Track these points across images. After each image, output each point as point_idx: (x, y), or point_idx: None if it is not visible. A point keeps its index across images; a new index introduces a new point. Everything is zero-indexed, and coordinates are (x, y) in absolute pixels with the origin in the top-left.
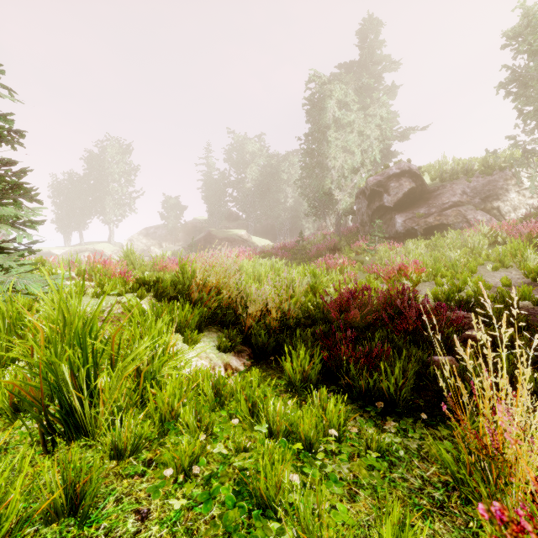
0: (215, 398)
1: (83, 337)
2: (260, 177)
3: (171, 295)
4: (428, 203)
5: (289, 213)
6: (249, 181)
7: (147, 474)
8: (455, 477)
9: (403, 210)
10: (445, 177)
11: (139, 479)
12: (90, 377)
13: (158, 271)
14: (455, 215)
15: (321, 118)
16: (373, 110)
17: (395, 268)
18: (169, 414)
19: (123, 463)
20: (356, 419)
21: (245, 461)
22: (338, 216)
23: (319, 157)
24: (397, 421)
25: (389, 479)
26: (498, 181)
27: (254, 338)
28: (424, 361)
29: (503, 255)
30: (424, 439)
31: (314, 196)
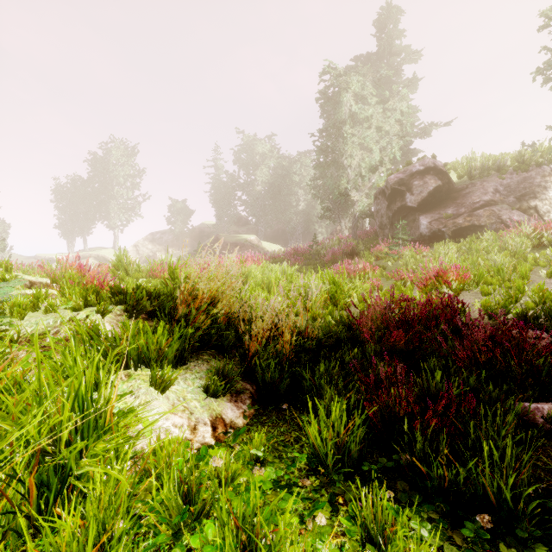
0: (183, 508)
1: None
2: (270, 180)
3: (147, 309)
4: (456, 202)
5: (301, 217)
6: (259, 184)
7: None
8: None
9: (427, 211)
10: (474, 174)
11: None
12: None
13: (154, 277)
14: (487, 215)
15: (336, 113)
16: (393, 104)
17: (431, 274)
18: None
19: None
20: None
21: None
22: (354, 218)
23: (334, 155)
24: None
25: None
26: (534, 178)
27: (259, 372)
28: (517, 413)
29: None
30: None
31: (328, 198)
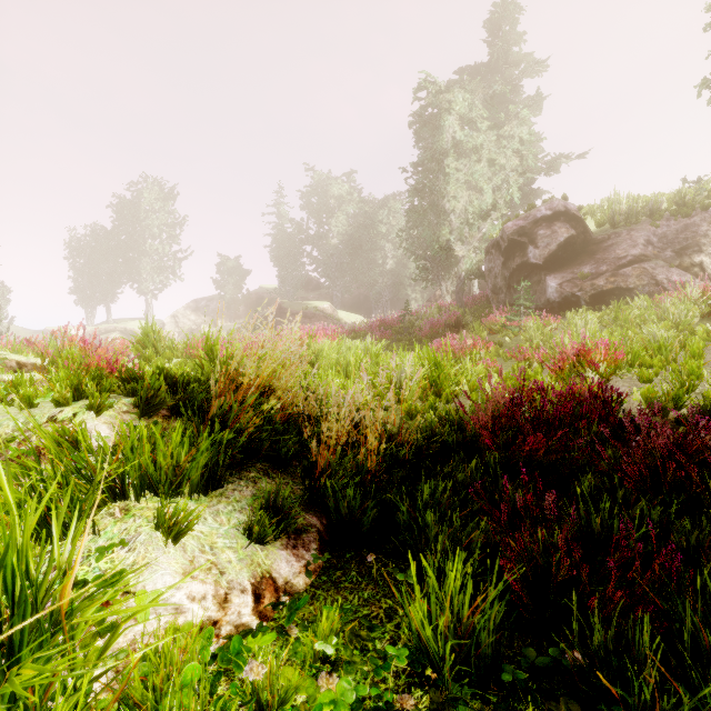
0: None
1: None
2: (349, 230)
3: (167, 404)
4: (595, 257)
5: (389, 279)
6: (334, 236)
7: None
8: None
9: (557, 269)
10: (618, 221)
11: None
12: None
13: (192, 357)
14: (637, 275)
15: (436, 142)
16: (510, 129)
17: (569, 352)
18: None
19: None
20: None
21: None
22: (459, 280)
23: (433, 197)
24: None
25: None
26: (699, 226)
27: (331, 499)
28: None
29: None
30: None
31: (425, 253)
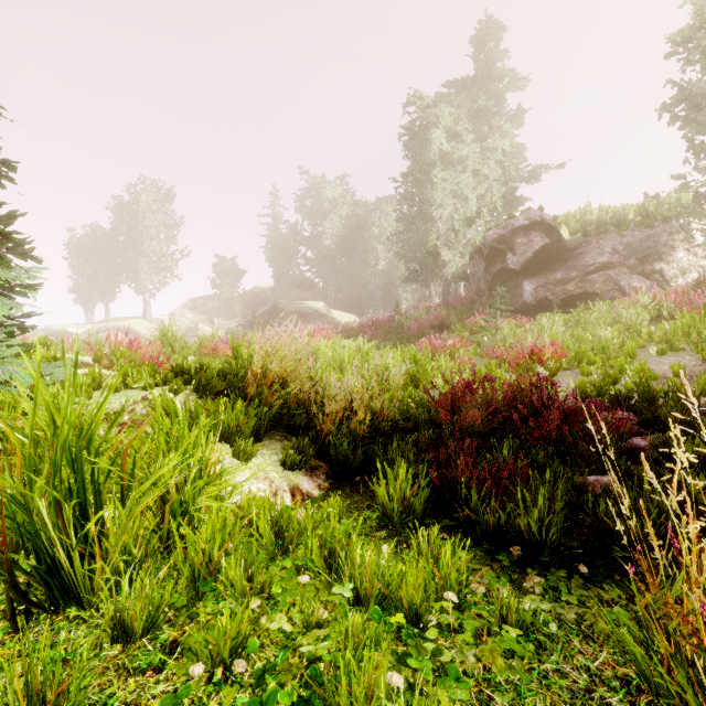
0: (276, 541)
1: (77, 453)
2: (342, 232)
3: (218, 389)
4: (566, 264)
5: (381, 280)
6: (328, 238)
7: (167, 667)
8: (643, 674)
9: (533, 274)
10: (589, 231)
11: (153, 677)
12: (88, 513)
13: (205, 355)
14: (603, 281)
15: (424, 153)
16: (493, 142)
17: (526, 352)
18: (205, 567)
19: (131, 648)
20: (481, 573)
21: (319, 645)
22: (446, 283)
23: (421, 205)
24: (542, 575)
25: (539, 673)
26: (660, 236)
27: (333, 449)
28: (575, 484)
29: (673, 335)
30: (584, 603)
31: (414, 256)
